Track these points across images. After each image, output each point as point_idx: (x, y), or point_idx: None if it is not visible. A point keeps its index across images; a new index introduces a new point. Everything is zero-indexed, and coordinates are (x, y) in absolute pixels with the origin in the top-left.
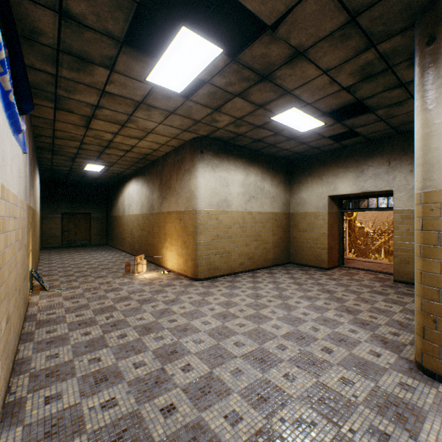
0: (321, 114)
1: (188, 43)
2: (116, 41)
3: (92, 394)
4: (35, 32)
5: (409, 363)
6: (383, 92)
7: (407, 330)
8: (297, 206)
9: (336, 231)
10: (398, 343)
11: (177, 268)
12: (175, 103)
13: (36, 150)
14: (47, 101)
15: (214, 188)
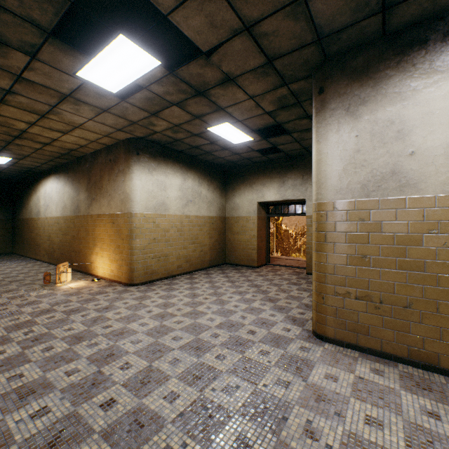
0: (250, 130)
1: (126, 49)
2: (42, 31)
3: (18, 408)
4: None
5: (308, 332)
6: (296, 120)
7: (310, 309)
8: (231, 211)
9: (264, 233)
10: (303, 320)
11: (109, 275)
12: (109, 102)
13: None
14: None
15: (151, 191)
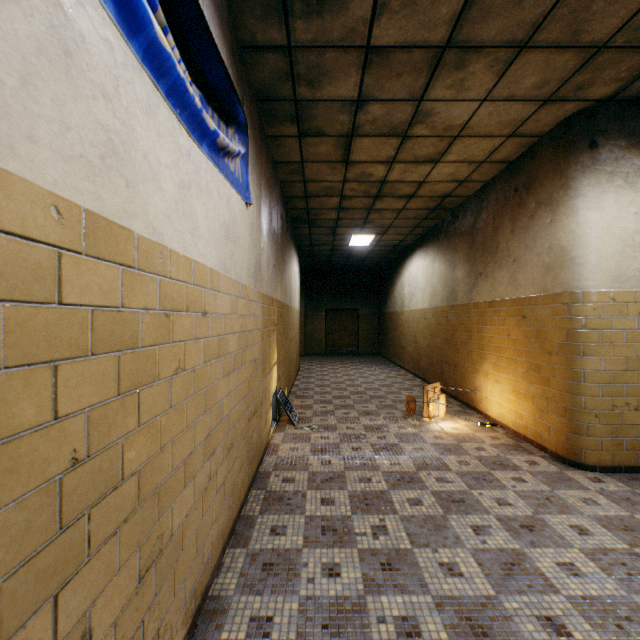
0: None
1: None
2: None
3: None
4: None
5: None
6: None
7: None
8: None
9: None
10: None
11: (512, 422)
12: None
13: (289, 223)
14: (286, 123)
15: (631, 234)
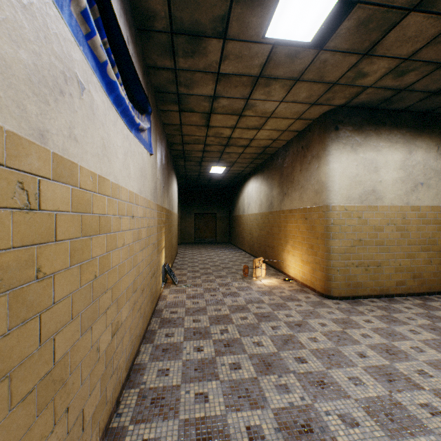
0: None
1: None
2: None
3: None
4: (149, 18)
5: None
6: None
7: None
8: None
9: None
10: None
11: (300, 278)
12: (302, 62)
13: (172, 158)
14: (172, 104)
15: (354, 176)
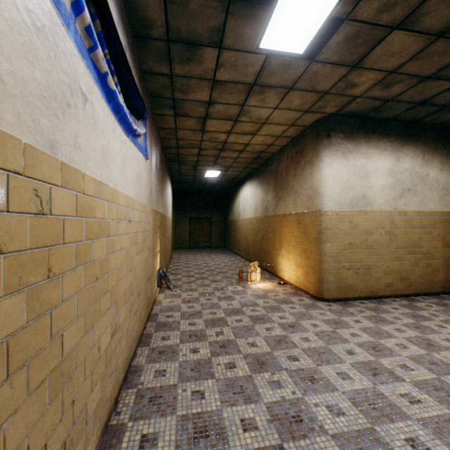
0: None
1: None
2: None
3: None
4: (146, 26)
5: None
6: None
7: None
8: None
9: None
10: None
11: (294, 281)
12: (295, 72)
13: (166, 162)
14: (167, 109)
15: (345, 182)
